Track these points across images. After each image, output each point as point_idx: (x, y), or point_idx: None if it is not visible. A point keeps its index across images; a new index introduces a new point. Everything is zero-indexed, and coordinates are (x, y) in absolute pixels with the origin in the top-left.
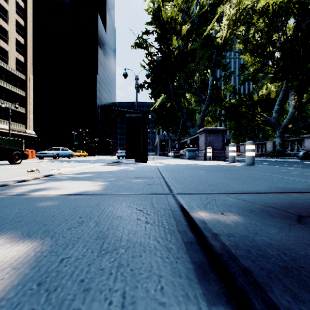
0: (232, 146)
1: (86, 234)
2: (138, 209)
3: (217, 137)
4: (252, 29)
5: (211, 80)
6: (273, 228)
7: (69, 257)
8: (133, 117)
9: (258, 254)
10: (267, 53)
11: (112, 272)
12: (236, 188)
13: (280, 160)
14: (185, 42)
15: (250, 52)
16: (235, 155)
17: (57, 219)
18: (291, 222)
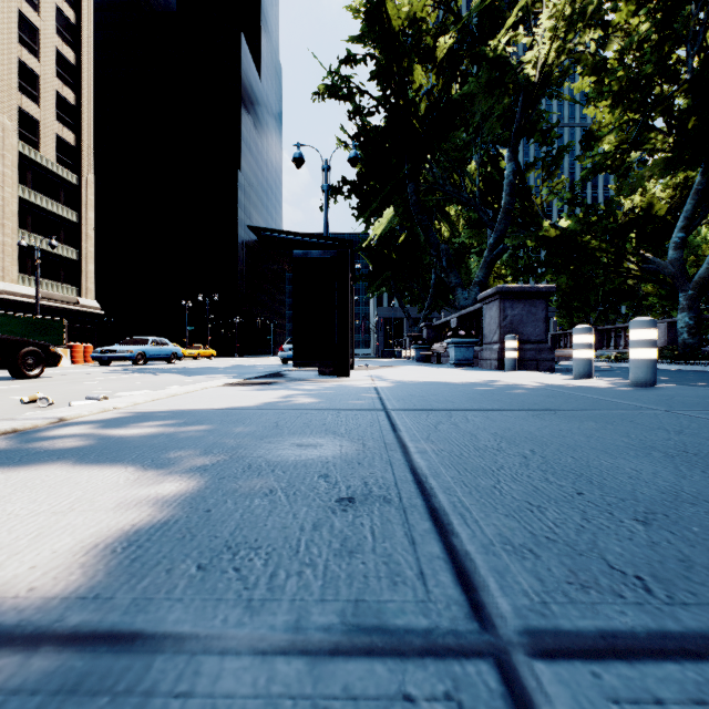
0: (583, 331)
1: None
2: None
3: (531, 311)
4: (614, 41)
5: (510, 170)
6: None
7: None
8: (313, 256)
9: None
10: (655, 98)
11: None
12: None
13: (692, 369)
14: (445, 78)
15: (611, 98)
16: (591, 358)
17: None
18: None
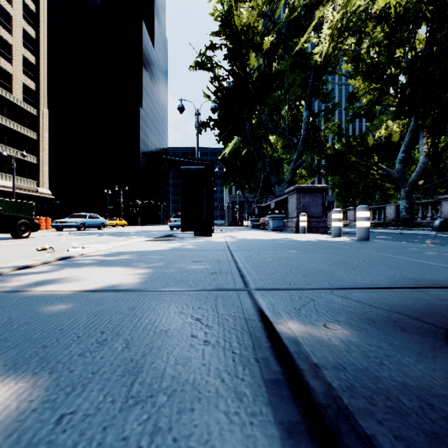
0: (336, 212)
1: (108, 365)
2: (194, 316)
3: (314, 199)
4: (366, 41)
5: (306, 115)
6: (408, 353)
7: (72, 412)
8: (192, 170)
9: (387, 405)
10: (388, 76)
11: (141, 446)
12: (345, 280)
13: (406, 232)
14: (268, 60)
15: (363, 75)
16: (341, 226)
17: (66, 336)
18: (436, 342)
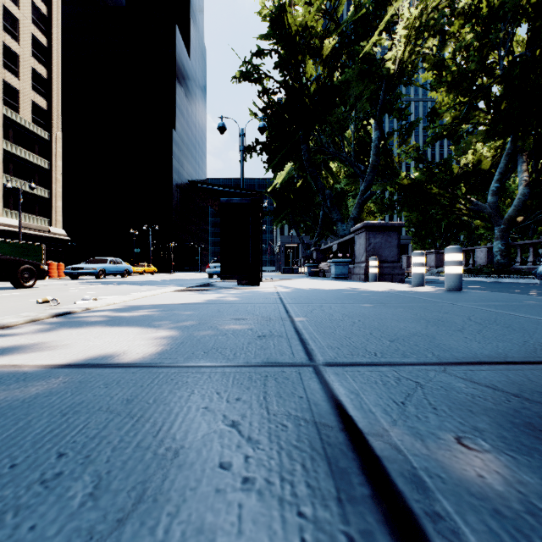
0: (418, 254)
1: None
2: (228, 418)
3: (388, 240)
4: (450, 44)
5: (376, 136)
6: None
7: None
8: (235, 202)
9: None
10: (478, 87)
11: None
12: (455, 349)
13: (502, 281)
14: (329, 69)
15: (447, 86)
16: (423, 272)
17: None
18: None
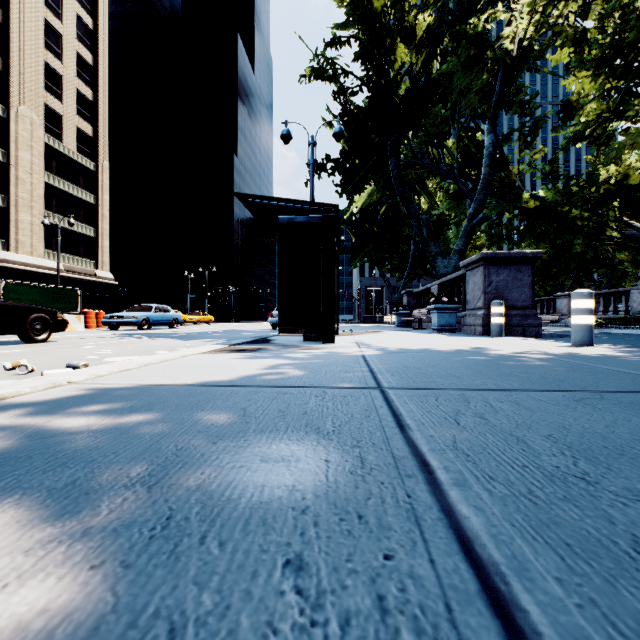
0: (582, 296)
1: None
2: None
3: (517, 276)
4: (595, 12)
5: (489, 142)
6: None
7: None
8: (299, 222)
9: None
10: (638, 65)
11: None
12: None
13: None
14: (425, 56)
15: (592, 67)
16: (592, 324)
17: None
18: None
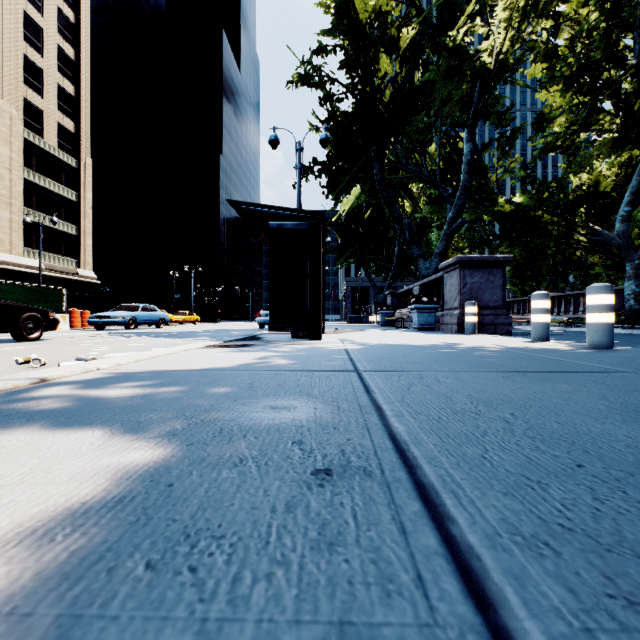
0: (540, 297)
1: None
2: None
3: (489, 279)
4: (565, 30)
5: (468, 150)
6: None
7: None
8: (288, 228)
9: None
10: (603, 83)
11: None
12: None
13: (638, 333)
14: (408, 66)
15: (562, 82)
16: (548, 322)
17: None
18: None
